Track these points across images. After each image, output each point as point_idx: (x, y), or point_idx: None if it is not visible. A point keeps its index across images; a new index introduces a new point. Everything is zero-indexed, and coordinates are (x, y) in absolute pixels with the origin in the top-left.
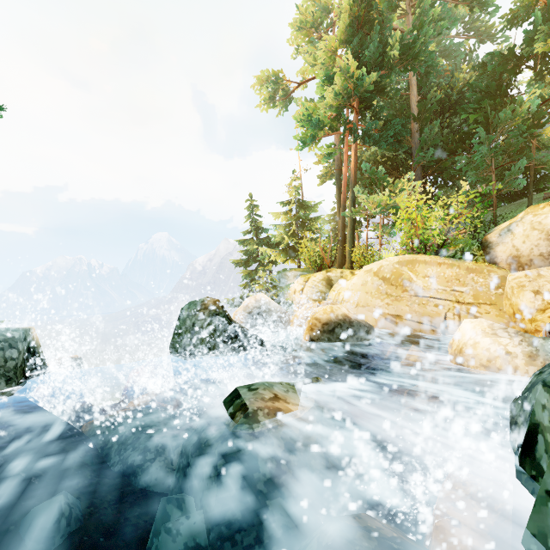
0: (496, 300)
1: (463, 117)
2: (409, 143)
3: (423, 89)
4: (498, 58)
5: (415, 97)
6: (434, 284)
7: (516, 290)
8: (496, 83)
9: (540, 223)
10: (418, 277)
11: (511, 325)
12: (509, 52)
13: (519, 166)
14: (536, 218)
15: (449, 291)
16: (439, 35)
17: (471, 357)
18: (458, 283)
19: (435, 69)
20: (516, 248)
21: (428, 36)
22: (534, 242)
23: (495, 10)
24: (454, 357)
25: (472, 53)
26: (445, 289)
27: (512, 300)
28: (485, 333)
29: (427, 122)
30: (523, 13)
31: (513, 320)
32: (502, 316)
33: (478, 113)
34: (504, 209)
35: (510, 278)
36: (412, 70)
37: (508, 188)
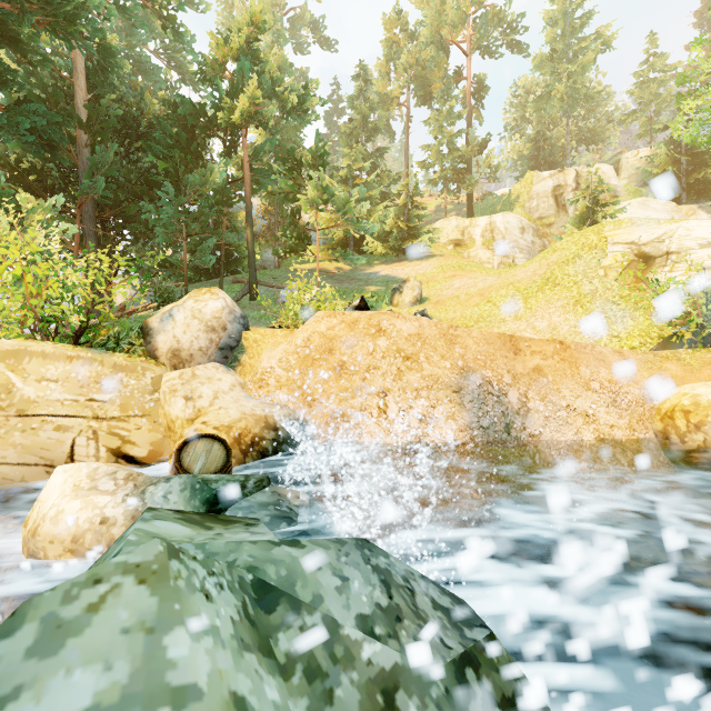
0: (151, 409)
1: (152, 157)
2: (73, 159)
3: (98, 89)
4: (190, 107)
5: (83, 92)
6: (58, 391)
7: (169, 397)
8: (189, 136)
9: (201, 311)
10: (29, 380)
11: (168, 440)
12: (201, 107)
13: (209, 240)
14: (198, 305)
15: (83, 402)
16: (133, 36)
17: (49, 542)
18: (100, 388)
19: (117, 71)
20: (178, 340)
21: (91, 5)
22: (195, 334)
23: (190, 50)
24: (27, 544)
25: (174, 89)
26: (78, 398)
27: (166, 409)
28: (80, 489)
29: (103, 140)
30: (213, 72)
31: (169, 433)
32: (157, 430)
33: (169, 160)
34: (201, 286)
35: (164, 380)
36: (67, 40)
37: (199, 263)
